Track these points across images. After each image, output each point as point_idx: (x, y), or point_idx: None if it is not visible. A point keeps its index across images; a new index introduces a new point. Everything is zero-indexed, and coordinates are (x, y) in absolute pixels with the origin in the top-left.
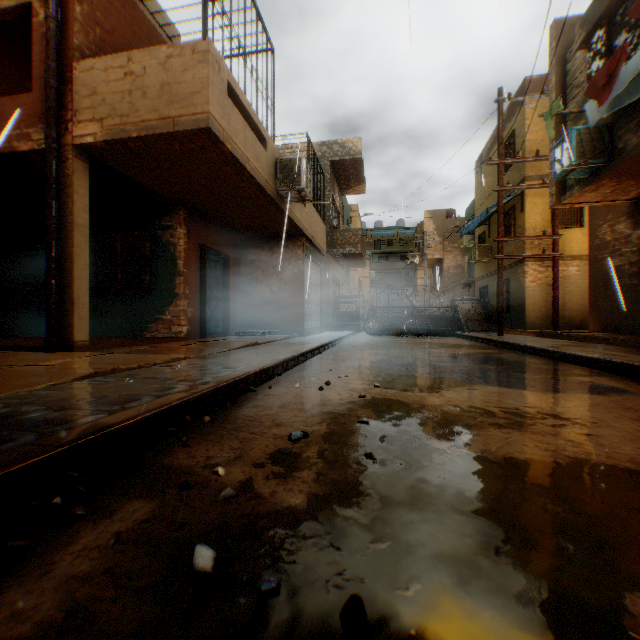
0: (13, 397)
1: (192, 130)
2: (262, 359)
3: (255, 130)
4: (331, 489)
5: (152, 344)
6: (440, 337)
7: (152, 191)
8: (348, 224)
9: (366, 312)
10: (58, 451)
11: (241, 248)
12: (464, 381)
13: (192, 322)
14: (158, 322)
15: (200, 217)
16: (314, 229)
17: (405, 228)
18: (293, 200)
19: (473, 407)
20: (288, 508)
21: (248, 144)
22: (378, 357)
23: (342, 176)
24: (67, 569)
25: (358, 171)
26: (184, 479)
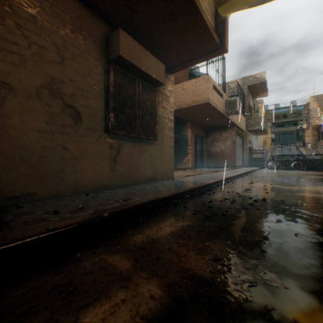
0: (179, 179)
1: (203, 103)
2: (226, 175)
3: (219, 93)
4: (258, 195)
5: (182, 170)
6: (315, 171)
7: (182, 119)
8: (256, 111)
9: (267, 158)
10: (206, 184)
11: (207, 133)
12: (309, 185)
13: (192, 163)
14: (181, 163)
15: (194, 124)
16: (240, 121)
17: (296, 106)
18: (232, 114)
19: (305, 190)
20: (249, 195)
21: (218, 100)
22: (273, 177)
23: (253, 91)
24: (219, 195)
25: (263, 87)
26: (226, 192)
